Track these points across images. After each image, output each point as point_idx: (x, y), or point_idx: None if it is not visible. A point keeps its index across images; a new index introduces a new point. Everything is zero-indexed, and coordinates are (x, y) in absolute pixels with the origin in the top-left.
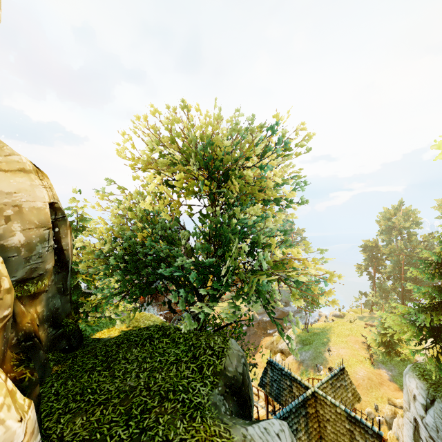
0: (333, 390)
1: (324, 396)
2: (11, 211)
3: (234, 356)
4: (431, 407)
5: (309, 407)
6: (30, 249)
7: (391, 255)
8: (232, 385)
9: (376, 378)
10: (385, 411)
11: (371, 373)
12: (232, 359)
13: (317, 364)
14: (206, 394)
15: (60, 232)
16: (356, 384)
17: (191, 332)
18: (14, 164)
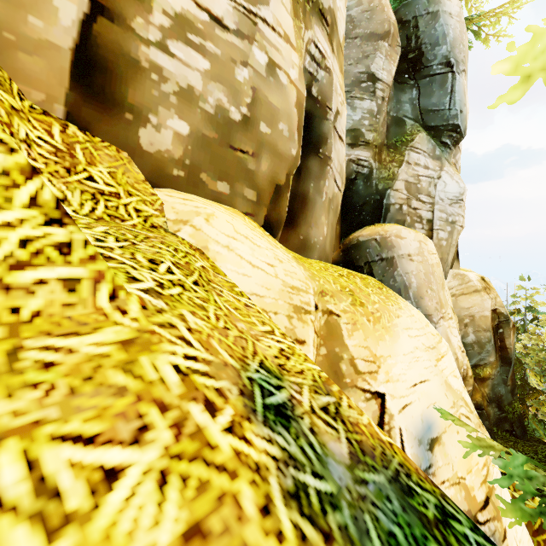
0: None
1: None
2: (469, 320)
3: None
4: None
5: None
6: (480, 347)
7: None
8: None
9: None
10: None
11: None
12: None
13: None
14: None
15: (503, 332)
16: None
17: None
18: (470, 286)
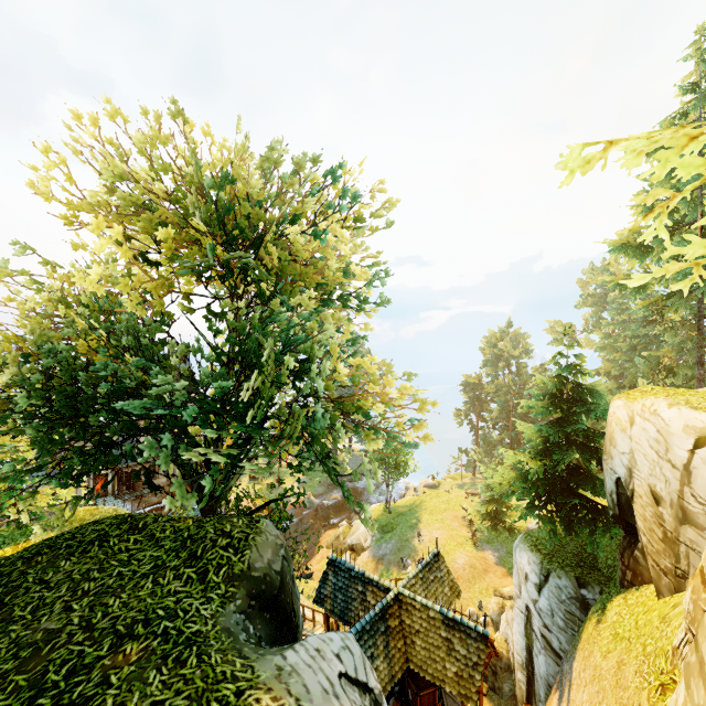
0: (425, 587)
1: (412, 597)
2: None
3: (267, 544)
4: (546, 585)
5: (391, 618)
6: None
7: (498, 394)
8: (262, 592)
9: (479, 563)
10: (491, 606)
11: (474, 559)
12: (263, 550)
13: (403, 559)
14: (211, 614)
15: None
16: (455, 577)
17: (189, 518)
18: None
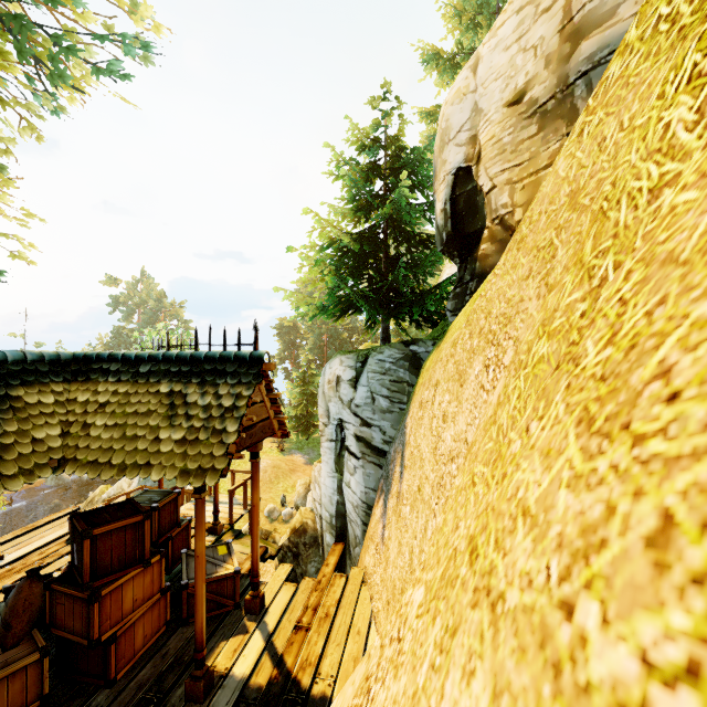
0: None
1: (104, 356)
2: None
3: None
4: (364, 370)
5: (30, 388)
6: None
7: (313, 328)
8: None
9: (286, 464)
10: (297, 491)
11: (280, 461)
12: None
13: None
14: None
15: None
16: None
17: None
18: None
